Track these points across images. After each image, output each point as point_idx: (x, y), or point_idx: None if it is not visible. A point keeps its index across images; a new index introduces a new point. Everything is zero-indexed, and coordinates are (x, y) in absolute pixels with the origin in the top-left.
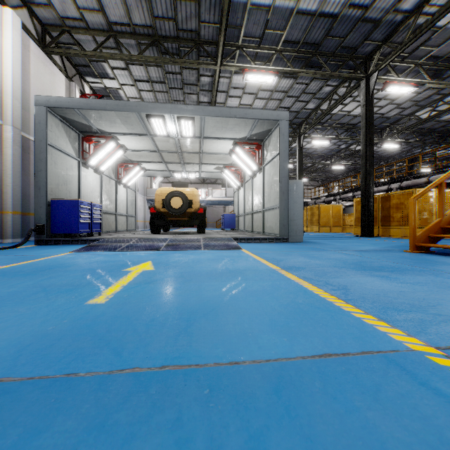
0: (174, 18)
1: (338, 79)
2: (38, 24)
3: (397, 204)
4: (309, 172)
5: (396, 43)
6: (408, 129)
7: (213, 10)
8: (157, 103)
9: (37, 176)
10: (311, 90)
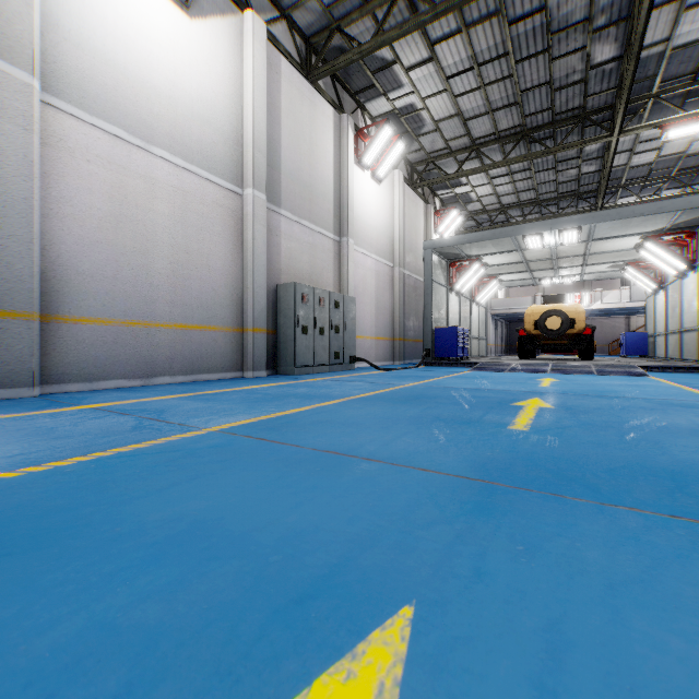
0: (549, 107)
1: None
2: (408, 166)
3: None
4: None
5: None
6: None
7: (607, 79)
8: (535, 222)
9: (425, 308)
10: None
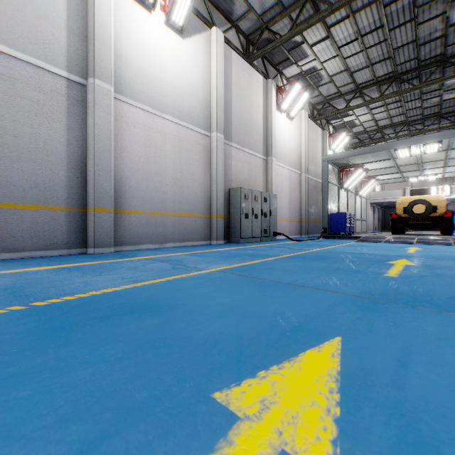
0: (415, 57)
1: None
2: (310, 107)
3: None
4: None
5: None
6: None
7: None
8: (404, 139)
9: (323, 200)
10: None
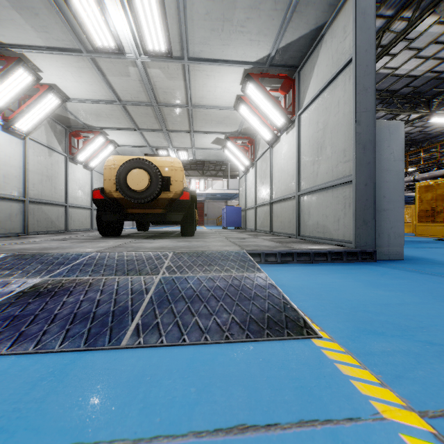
0: None
1: (397, 4)
2: None
3: None
4: None
5: None
6: None
7: None
8: None
9: None
10: None
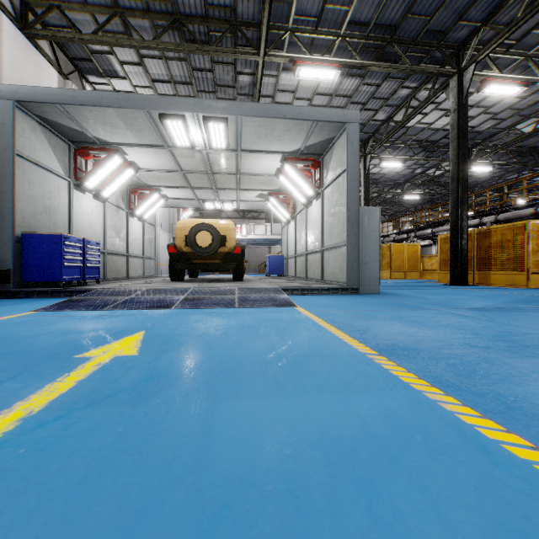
0: None
1: (419, 79)
2: None
3: (501, 241)
4: (374, 204)
5: (500, 25)
6: (505, 147)
7: None
8: (174, 97)
9: (1, 199)
10: (383, 94)
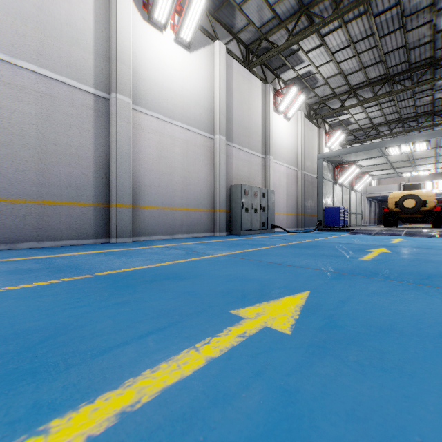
0: (406, 60)
1: None
2: (307, 107)
3: None
4: None
5: None
6: None
7: None
8: (394, 139)
9: (318, 195)
10: None
